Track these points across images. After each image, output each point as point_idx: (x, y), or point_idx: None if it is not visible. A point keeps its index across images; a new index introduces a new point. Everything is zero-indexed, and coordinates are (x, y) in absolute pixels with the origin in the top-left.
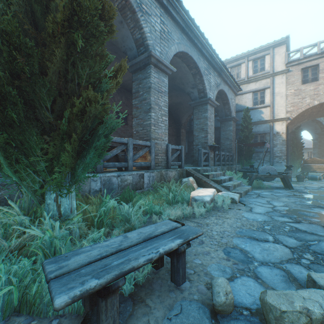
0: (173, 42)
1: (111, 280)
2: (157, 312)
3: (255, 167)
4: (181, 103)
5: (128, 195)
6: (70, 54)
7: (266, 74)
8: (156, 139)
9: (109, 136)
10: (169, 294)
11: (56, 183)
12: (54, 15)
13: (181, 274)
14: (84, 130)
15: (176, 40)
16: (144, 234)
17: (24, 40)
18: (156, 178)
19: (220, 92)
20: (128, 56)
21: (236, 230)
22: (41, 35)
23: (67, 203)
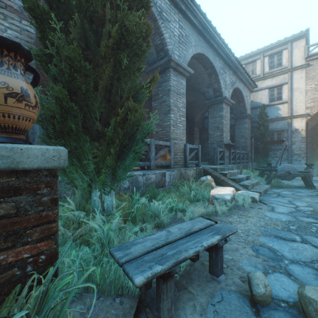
0: (191, 45)
1: (171, 266)
2: (200, 298)
3: (272, 165)
4: (195, 102)
5: (153, 192)
6: (115, 72)
7: (283, 69)
8: (175, 140)
9: (143, 141)
10: (208, 284)
11: (101, 182)
12: (107, 41)
13: (219, 266)
14: (124, 136)
15: (193, 43)
16: (184, 230)
17: (83, 64)
18: (176, 176)
19: (235, 90)
20: (148, 61)
21: (260, 229)
22: (96, 58)
23: (109, 200)
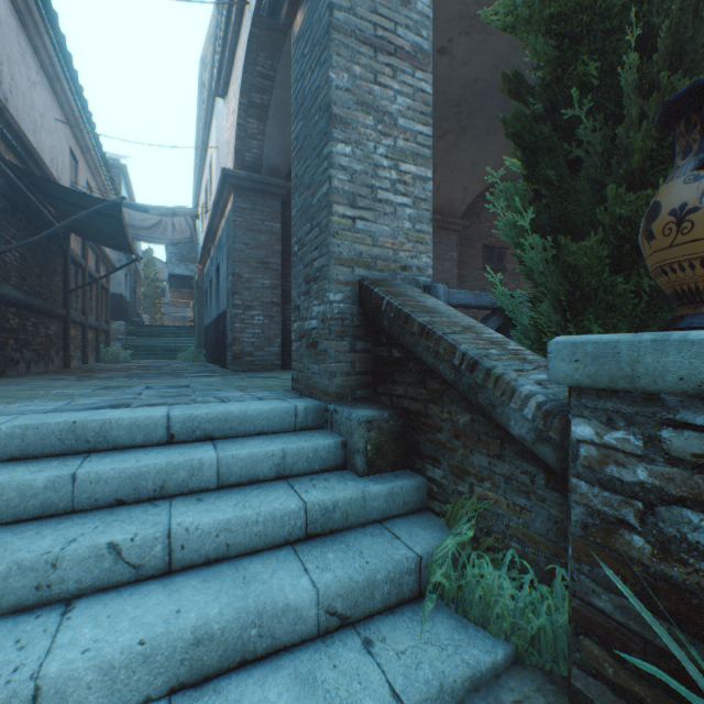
0: None
1: None
2: None
3: None
4: None
5: None
6: None
7: None
8: None
9: None
10: None
11: None
12: None
13: None
14: None
15: None
16: None
17: None
18: None
19: None
20: None
21: None
22: None
23: None
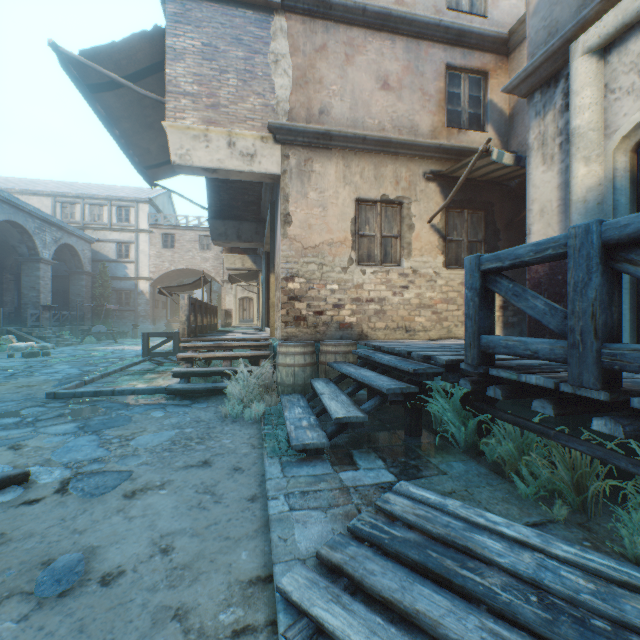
0: None
1: None
2: None
3: (120, 328)
4: (5, 242)
5: None
6: None
7: (132, 227)
8: None
9: None
10: None
11: None
12: None
13: None
14: None
15: None
16: None
17: None
18: None
19: (65, 244)
20: None
21: None
22: None
23: None
